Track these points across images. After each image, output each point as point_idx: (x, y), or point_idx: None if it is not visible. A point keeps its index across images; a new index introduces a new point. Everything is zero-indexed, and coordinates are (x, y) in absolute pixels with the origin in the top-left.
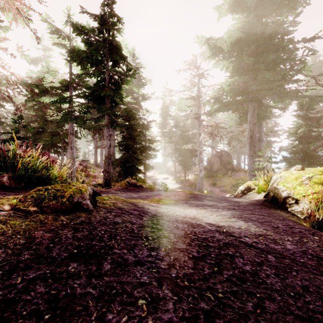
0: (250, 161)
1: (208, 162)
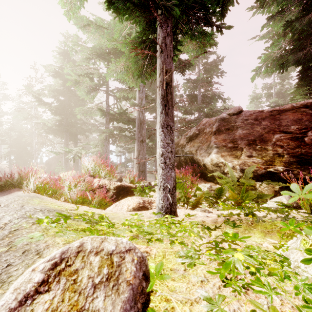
0: (64, 166)
1: (47, 163)
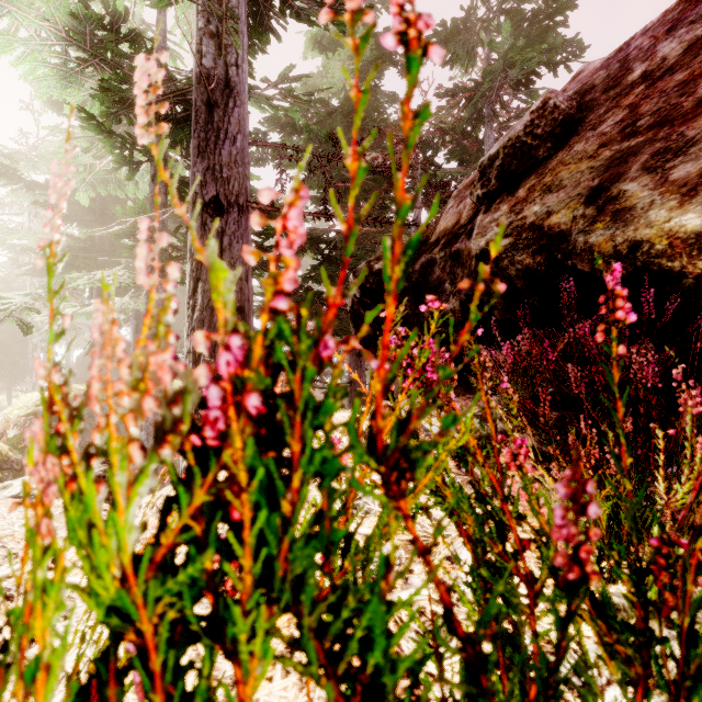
0: None
1: (80, 363)
